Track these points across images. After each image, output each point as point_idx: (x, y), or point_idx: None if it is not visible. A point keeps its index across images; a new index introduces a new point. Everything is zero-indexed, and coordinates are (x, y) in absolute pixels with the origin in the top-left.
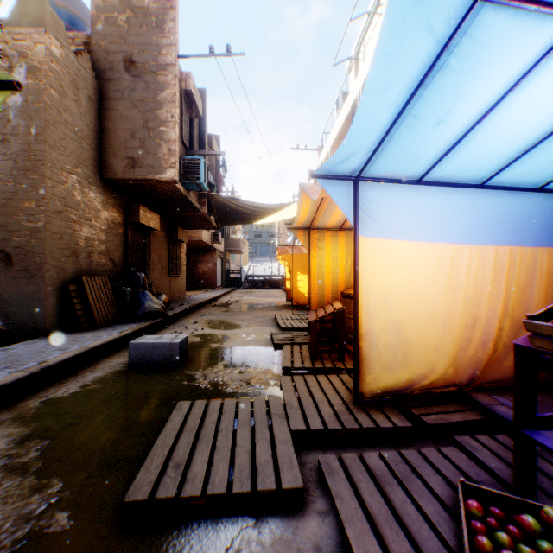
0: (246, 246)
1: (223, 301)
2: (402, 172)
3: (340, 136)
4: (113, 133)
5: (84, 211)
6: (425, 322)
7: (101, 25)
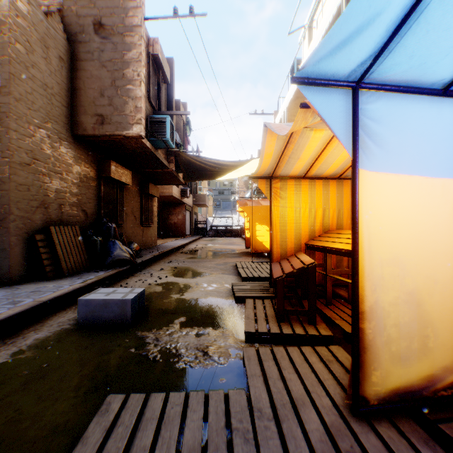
0: (211, 201)
1: (190, 248)
2: (431, 69)
3: (295, 96)
4: (84, 92)
5: (54, 164)
6: (451, 292)
7: None
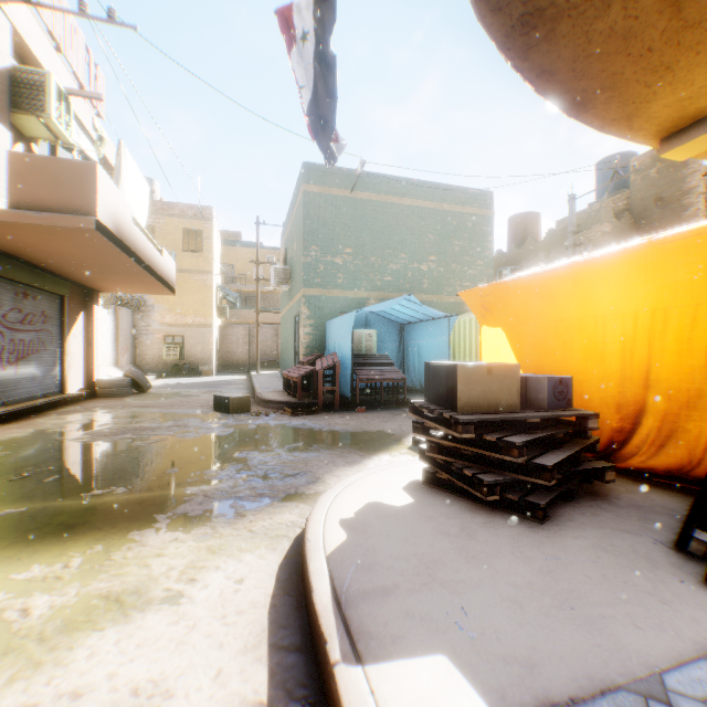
0: None
1: None
2: None
3: None
4: None
5: None
6: None
7: (636, 183)
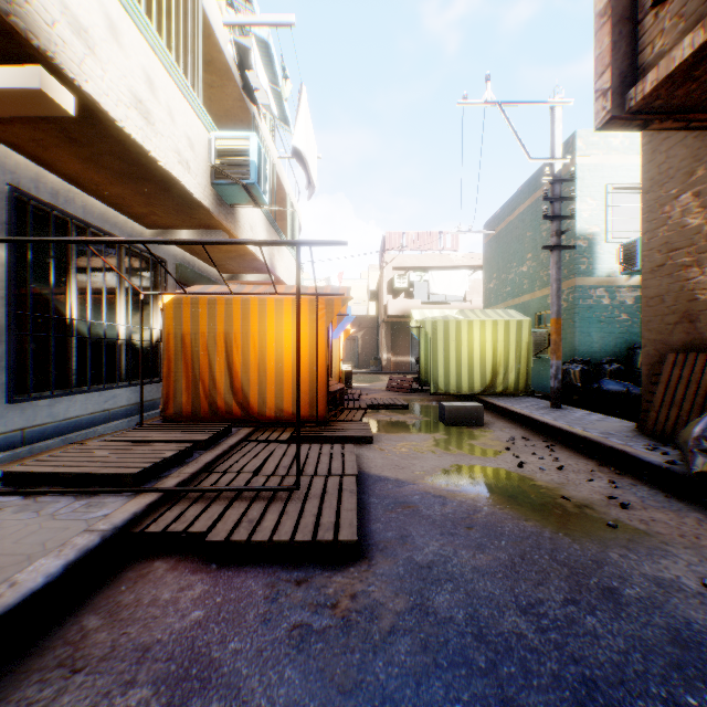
0: None
1: None
2: None
3: None
4: None
5: None
6: None
7: None
